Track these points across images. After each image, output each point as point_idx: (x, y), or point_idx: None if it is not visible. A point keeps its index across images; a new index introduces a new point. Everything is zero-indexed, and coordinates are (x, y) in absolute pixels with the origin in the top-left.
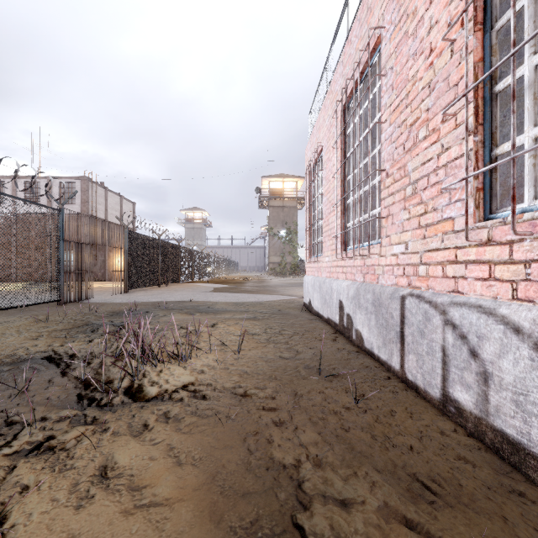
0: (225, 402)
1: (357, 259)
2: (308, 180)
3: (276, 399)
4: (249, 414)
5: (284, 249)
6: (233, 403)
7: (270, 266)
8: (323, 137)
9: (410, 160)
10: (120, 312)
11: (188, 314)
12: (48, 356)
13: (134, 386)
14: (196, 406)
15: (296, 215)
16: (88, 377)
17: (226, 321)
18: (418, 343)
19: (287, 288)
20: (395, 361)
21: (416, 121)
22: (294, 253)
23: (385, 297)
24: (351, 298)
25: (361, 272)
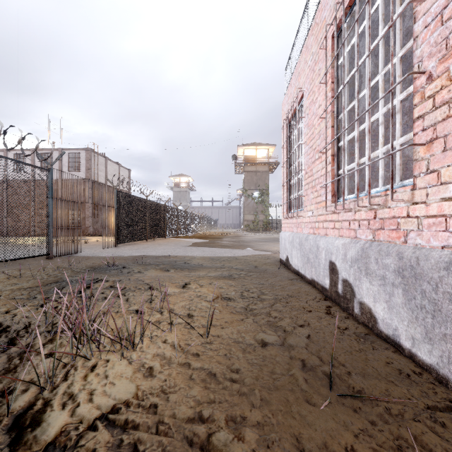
0: None
1: (361, 210)
2: (286, 133)
3: None
4: None
5: (257, 208)
6: None
7: (244, 223)
8: (304, 81)
9: None
10: (98, 267)
11: (163, 271)
12: None
13: (35, 406)
14: None
15: (267, 178)
16: None
17: (199, 280)
18: None
19: (261, 243)
20: None
21: None
22: (266, 212)
23: (431, 265)
24: (352, 260)
25: (369, 228)
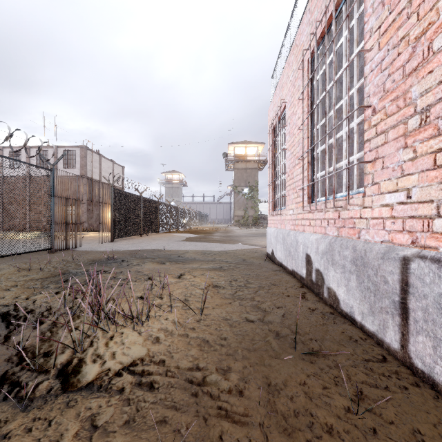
0: (176, 398)
1: (329, 211)
2: (271, 138)
3: (244, 395)
4: (206, 427)
5: (247, 204)
6: (186, 400)
7: (235, 218)
8: (286, 94)
9: (416, 82)
10: (99, 260)
11: (159, 264)
12: (6, 311)
13: (72, 362)
14: (137, 406)
15: (257, 175)
16: (29, 345)
17: (193, 272)
18: (436, 323)
19: (250, 238)
20: (391, 337)
21: (428, 28)
22: (255, 207)
23: (373, 256)
24: (322, 252)
25: (335, 226)
